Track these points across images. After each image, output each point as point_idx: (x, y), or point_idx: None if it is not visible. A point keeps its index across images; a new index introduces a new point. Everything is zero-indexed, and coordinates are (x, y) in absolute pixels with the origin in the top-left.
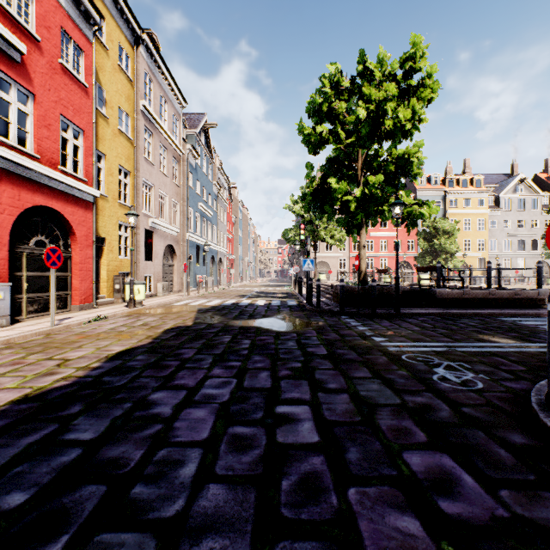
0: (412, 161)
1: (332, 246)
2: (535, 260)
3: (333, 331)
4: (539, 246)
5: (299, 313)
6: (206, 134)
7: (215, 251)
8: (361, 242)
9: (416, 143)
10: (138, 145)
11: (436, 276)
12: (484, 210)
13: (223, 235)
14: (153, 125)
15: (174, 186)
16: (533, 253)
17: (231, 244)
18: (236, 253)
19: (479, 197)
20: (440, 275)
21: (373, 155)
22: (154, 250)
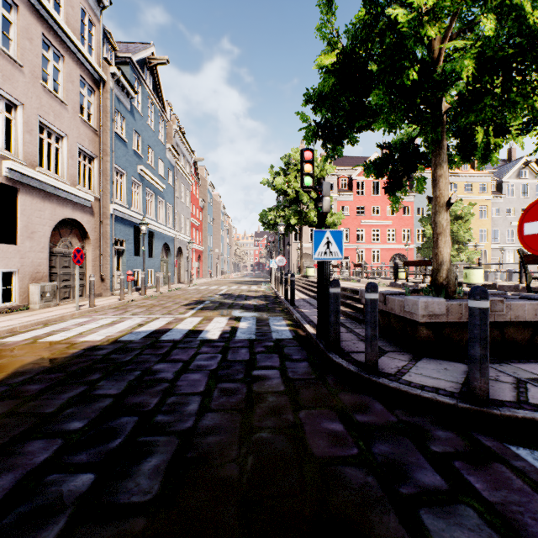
0: None
1: None
2: None
3: None
4: None
5: (320, 404)
6: (154, 75)
7: (170, 238)
8: (440, 196)
9: None
10: None
11: None
12: (486, 196)
13: (185, 220)
14: None
15: (84, 125)
16: None
17: (198, 233)
18: (205, 244)
19: (482, 181)
20: None
21: None
22: (21, 224)
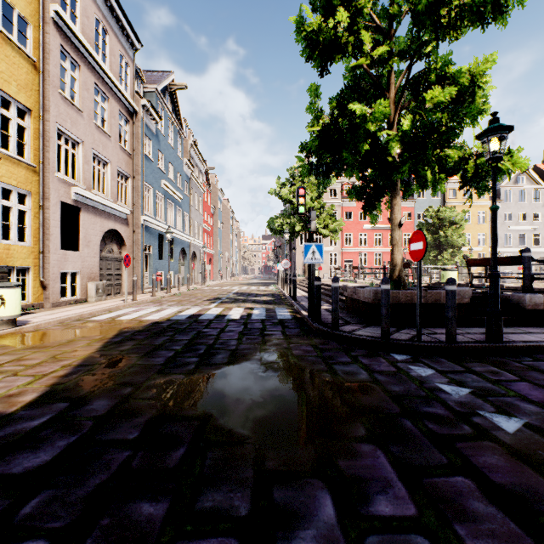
0: (475, 91)
1: (325, 237)
2: (537, 256)
3: (443, 453)
4: (541, 241)
5: (302, 342)
6: (174, 98)
7: (186, 243)
8: (394, 219)
9: (483, 58)
10: (48, 72)
11: (523, 272)
12: (484, 201)
13: (198, 226)
14: (80, 52)
15: (122, 151)
16: (534, 248)
17: (209, 237)
18: (216, 248)
19: None
20: (530, 271)
21: (411, 82)
22: (82, 235)
